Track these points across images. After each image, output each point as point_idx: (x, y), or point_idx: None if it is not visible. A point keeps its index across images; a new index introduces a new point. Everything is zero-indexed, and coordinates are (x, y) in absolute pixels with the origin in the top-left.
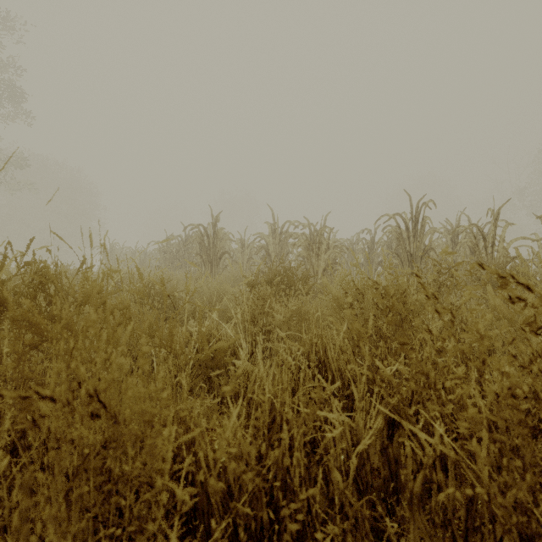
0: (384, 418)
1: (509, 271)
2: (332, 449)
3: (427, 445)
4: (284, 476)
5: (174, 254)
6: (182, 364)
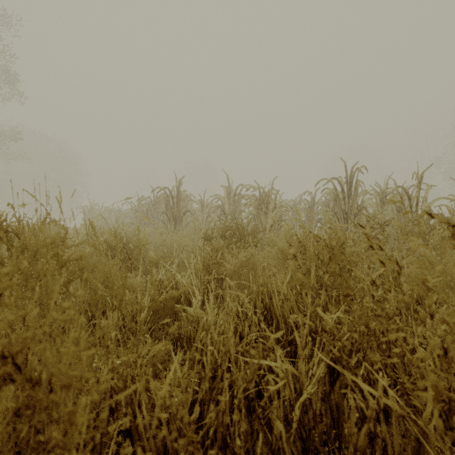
0: (325, 366)
1: (432, 226)
2: (275, 398)
3: (370, 397)
4: (225, 434)
5: (144, 213)
6: (133, 312)
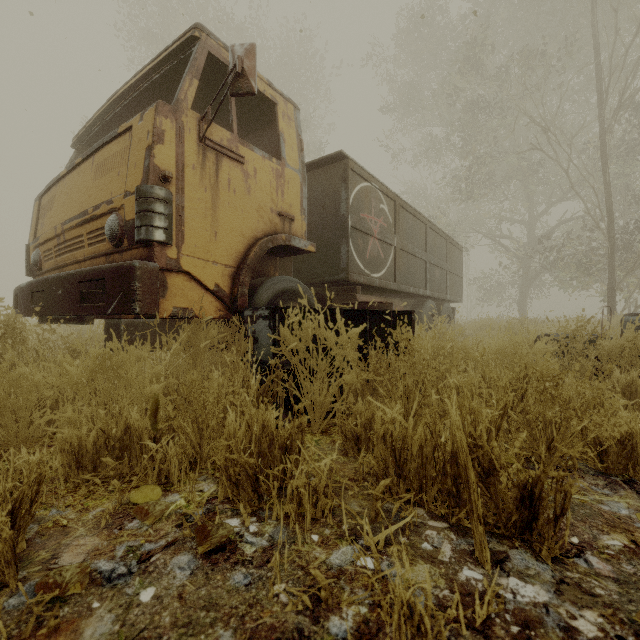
0: None
1: None
2: None
3: None
4: None
5: None
6: None
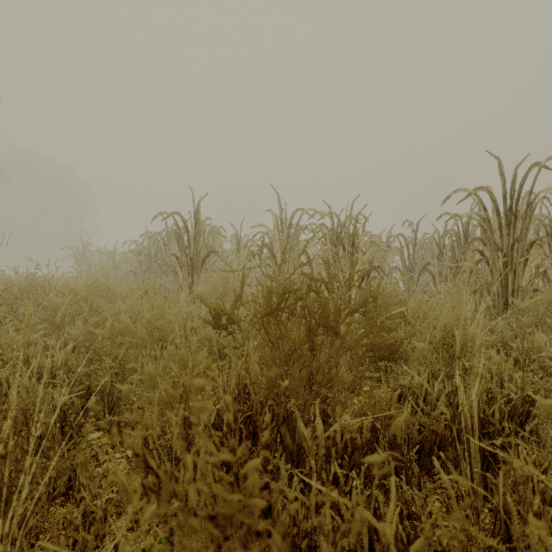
0: None
1: None
2: None
3: None
4: None
5: (151, 256)
6: None
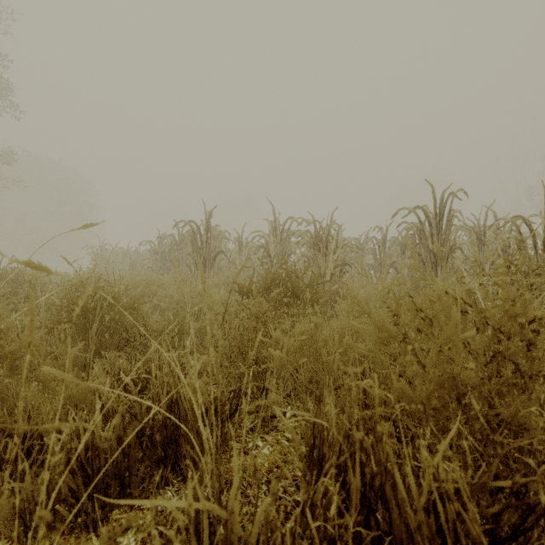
0: None
1: None
2: None
3: None
4: None
5: (165, 254)
6: None
